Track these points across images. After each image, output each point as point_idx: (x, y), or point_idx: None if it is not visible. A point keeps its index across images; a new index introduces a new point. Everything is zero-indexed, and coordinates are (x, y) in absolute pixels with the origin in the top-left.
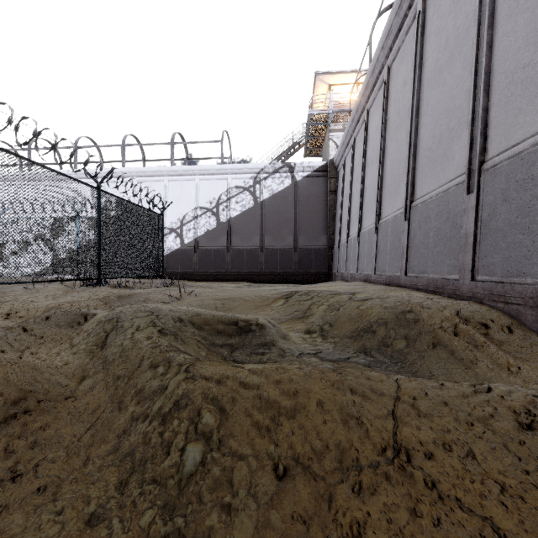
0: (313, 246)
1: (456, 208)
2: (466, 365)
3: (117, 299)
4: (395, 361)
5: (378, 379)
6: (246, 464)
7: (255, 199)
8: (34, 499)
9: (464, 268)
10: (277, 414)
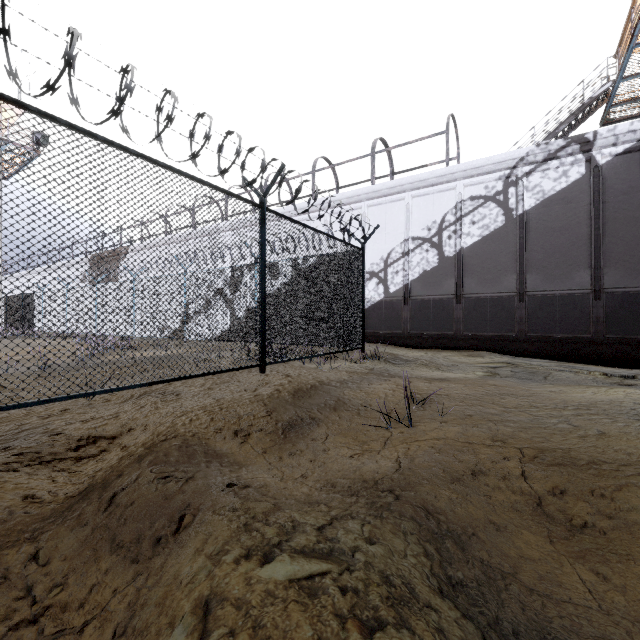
0: None
1: None
2: None
3: (290, 400)
4: None
5: None
6: None
7: (506, 213)
8: None
9: None
10: None
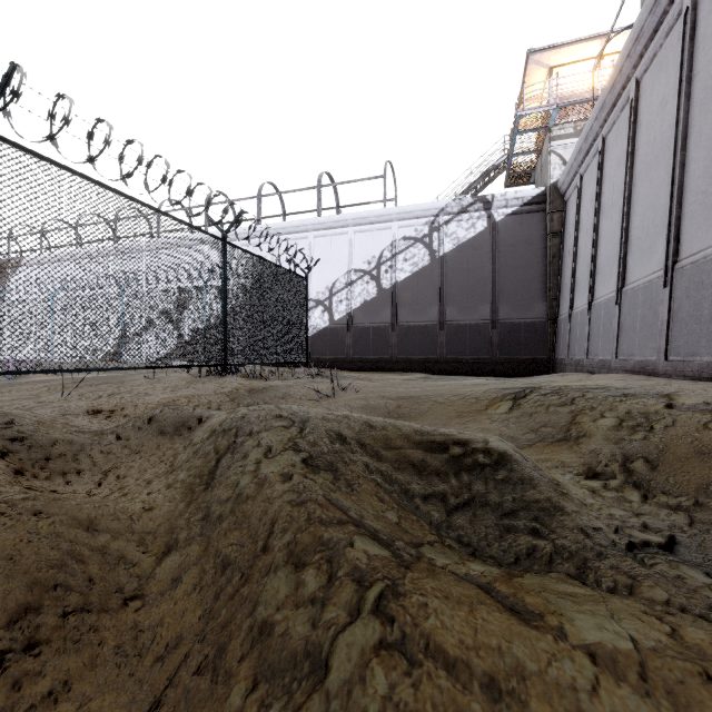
0: (522, 319)
1: None
2: None
3: (247, 394)
4: None
5: None
6: None
7: (431, 254)
8: None
9: None
10: None
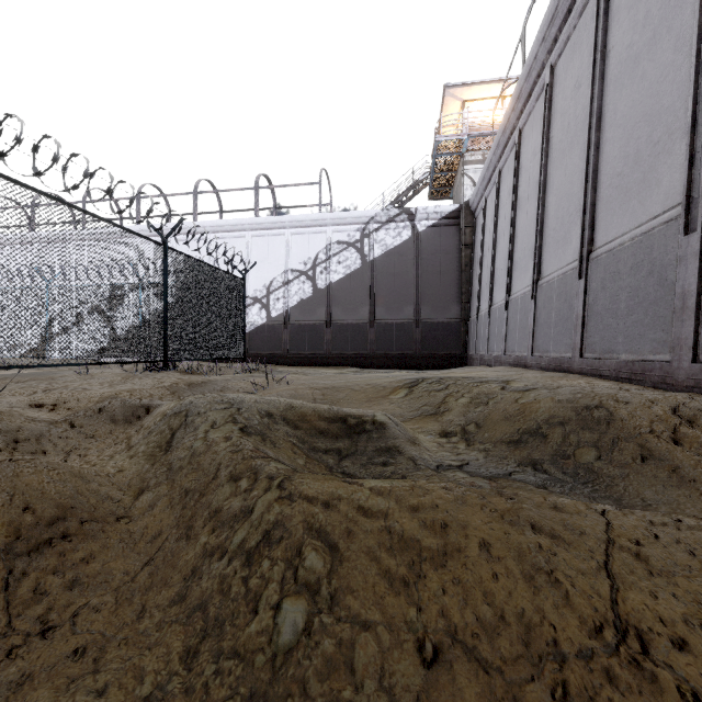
0: (440, 319)
1: (666, 256)
2: (701, 490)
3: (187, 388)
4: (582, 481)
5: (573, 510)
6: (374, 637)
7: (362, 258)
8: (69, 668)
9: (680, 344)
10: (418, 558)
